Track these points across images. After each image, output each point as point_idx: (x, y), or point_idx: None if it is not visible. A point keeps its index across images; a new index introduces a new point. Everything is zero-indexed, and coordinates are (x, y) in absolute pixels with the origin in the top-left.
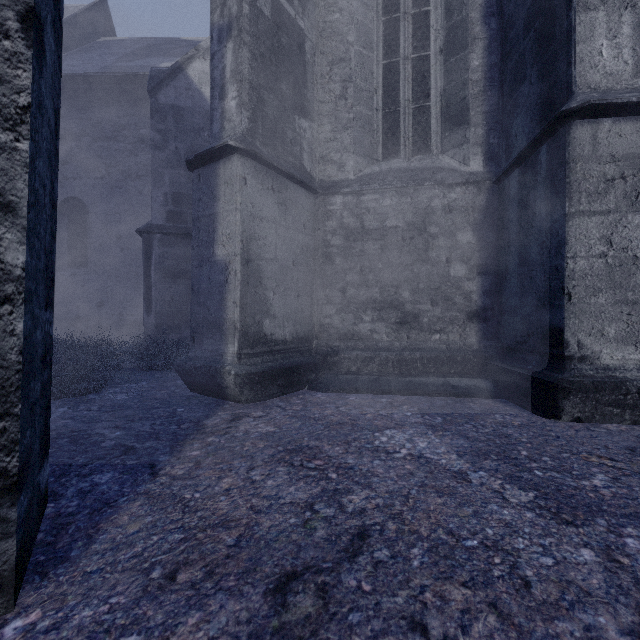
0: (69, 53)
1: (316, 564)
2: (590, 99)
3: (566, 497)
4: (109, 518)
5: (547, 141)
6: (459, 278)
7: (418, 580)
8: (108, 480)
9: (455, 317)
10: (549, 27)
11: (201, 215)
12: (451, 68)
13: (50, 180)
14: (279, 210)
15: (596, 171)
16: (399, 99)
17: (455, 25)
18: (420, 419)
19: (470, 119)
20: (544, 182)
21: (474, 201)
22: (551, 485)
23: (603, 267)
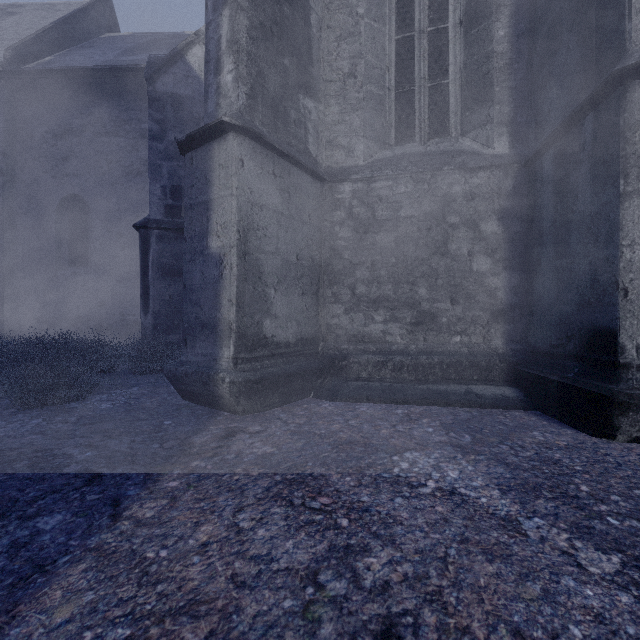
0: (72, 49)
1: None
2: None
3: None
4: (35, 594)
5: (593, 110)
6: (483, 273)
7: None
8: (55, 526)
9: (478, 317)
10: None
11: (194, 203)
12: (472, 40)
13: None
14: (281, 197)
15: None
16: (414, 77)
17: None
18: (445, 437)
19: (494, 96)
20: (589, 159)
21: (500, 187)
22: (638, 543)
23: None
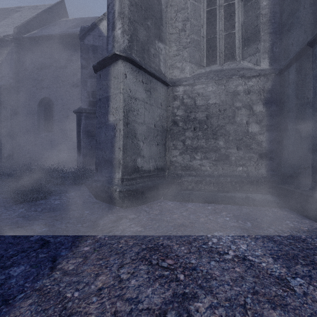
0: (45, 26)
1: None
2: None
3: None
4: None
5: None
6: (254, 133)
7: None
8: (19, 273)
9: (252, 157)
10: None
11: (101, 98)
12: (248, 8)
13: None
14: (146, 94)
15: None
16: (216, 30)
17: None
18: (236, 223)
19: (261, 37)
20: None
21: (264, 86)
22: None
23: None
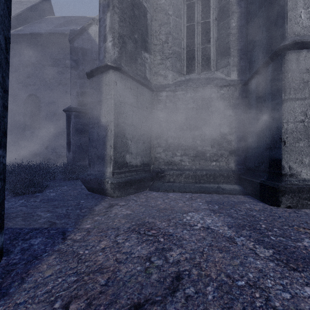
0: (31, 23)
1: (152, 298)
2: (296, 39)
3: (290, 253)
4: (35, 266)
5: (272, 62)
6: (225, 133)
7: (212, 309)
8: (39, 242)
9: (223, 153)
10: (272, 4)
11: (94, 101)
12: (221, 27)
13: (1, 76)
14: (134, 99)
15: (298, 77)
16: (194, 43)
17: (223, 5)
18: (206, 206)
19: (231, 53)
20: (270, 84)
21: (233, 94)
22: (281, 245)
23: (302, 127)
